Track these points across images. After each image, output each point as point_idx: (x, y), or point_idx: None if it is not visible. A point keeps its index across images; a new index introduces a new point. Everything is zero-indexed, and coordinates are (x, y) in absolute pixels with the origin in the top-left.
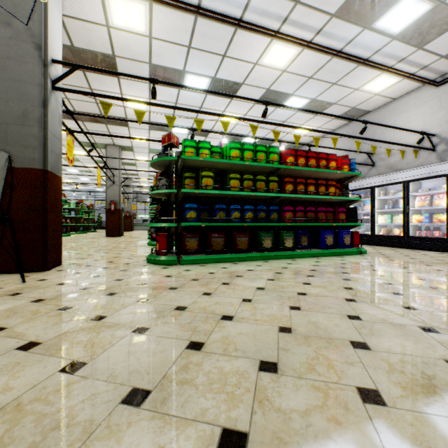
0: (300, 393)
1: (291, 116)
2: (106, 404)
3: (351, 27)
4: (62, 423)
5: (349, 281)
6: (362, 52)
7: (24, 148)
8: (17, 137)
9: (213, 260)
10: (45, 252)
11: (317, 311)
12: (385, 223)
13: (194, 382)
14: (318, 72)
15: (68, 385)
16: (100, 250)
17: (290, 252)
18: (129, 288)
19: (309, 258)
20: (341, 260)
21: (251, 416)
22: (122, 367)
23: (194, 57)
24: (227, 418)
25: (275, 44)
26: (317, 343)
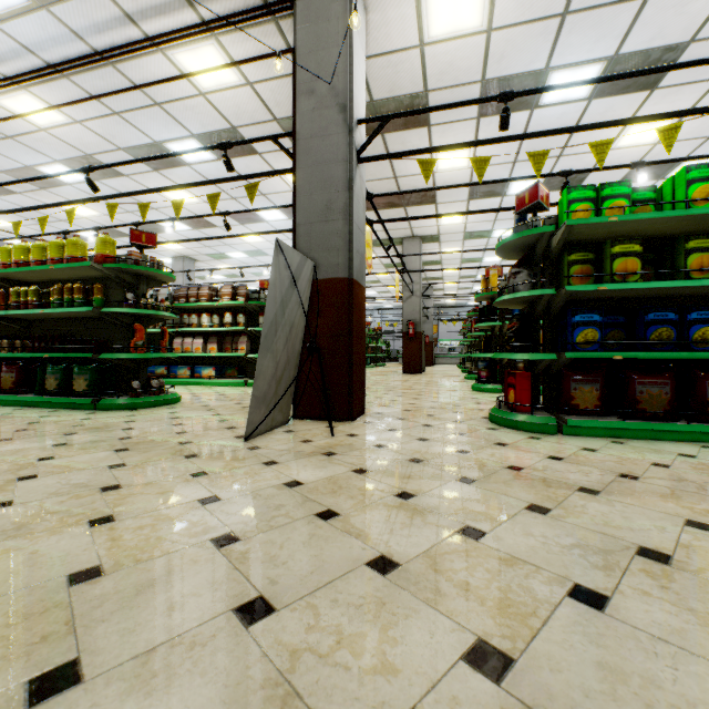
0: None
1: None
2: None
3: None
4: None
5: None
6: None
7: (328, 251)
8: (320, 239)
9: (640, 433)
10: (349, 394)
11: None
12: None
13: None
14: None
15: None
16: (404, 395)
17: None
18: (490, 473)
19: None
20: None
21: None
22: None
23: (571, 32)
24: None
25: None
26: None
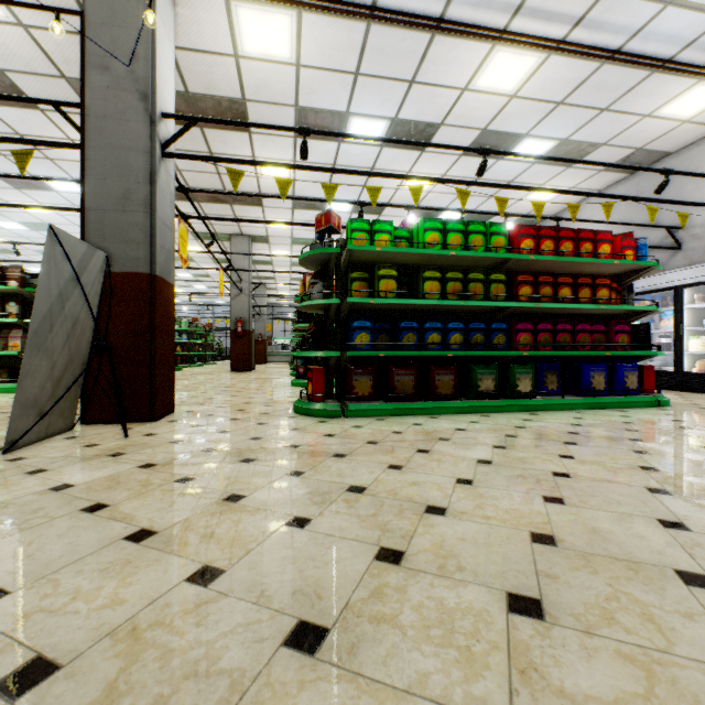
0: (596, 663)
1: (523, 172)
2: (261, 644)
3: (640, 6)
4: (199, 669)
5: (647, 456)
6: (661, 48)
7: (126, 243)
8: (117, 229)
9: (396, 412)
10: (152, 394)
11: (597, 509)
12: (703, 352)
13: (397, 621)
14: (574, 92)
15: (201, 604)
16: (224, 392)
17: (526, 400)
18: (272, 453)
19: (560, 412)
20: (623, 417)
21: (510, 698)
22: (278, 582)
23: (363, 89)
24: (467, 697)
25: (499, 52)
26: (609, 569)
